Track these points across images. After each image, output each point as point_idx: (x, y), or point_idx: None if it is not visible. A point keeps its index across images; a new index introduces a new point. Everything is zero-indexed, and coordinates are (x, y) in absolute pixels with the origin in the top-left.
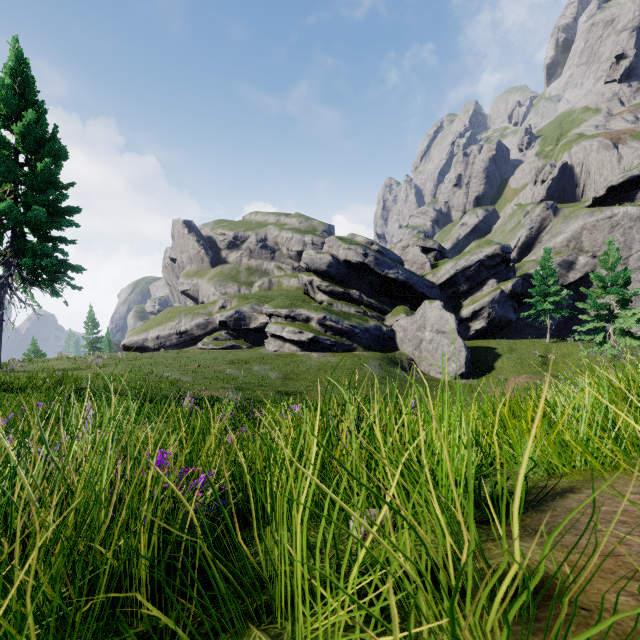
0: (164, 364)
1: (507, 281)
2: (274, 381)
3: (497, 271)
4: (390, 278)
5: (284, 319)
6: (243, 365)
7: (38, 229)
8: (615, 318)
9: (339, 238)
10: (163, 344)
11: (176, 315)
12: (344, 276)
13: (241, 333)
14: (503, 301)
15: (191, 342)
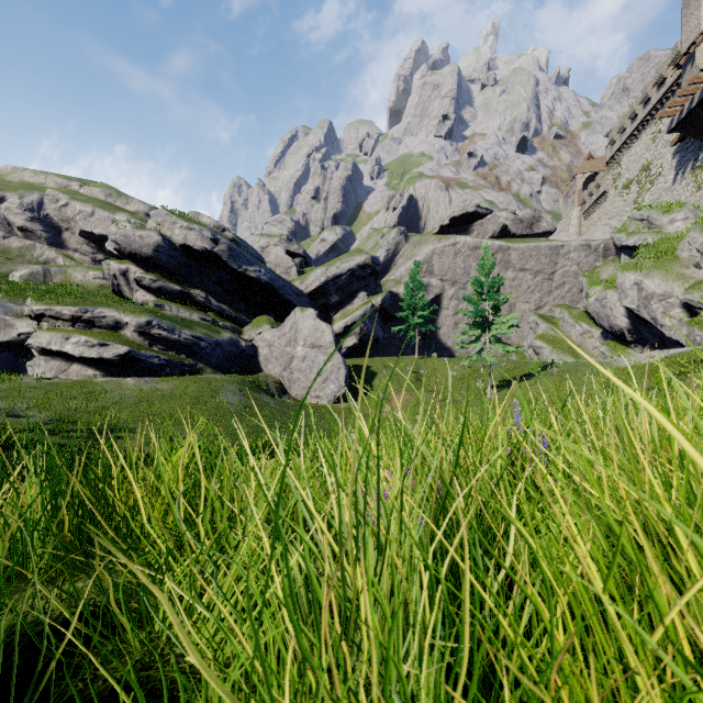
0: None
1: (377, 295)
2: (32, 429)
3: (367, 283)
4: (250, 277)
5: (69, 323)
6: None
7: None
8: (489, 326)
9: (174, 213)
10: None
11: None
12: (182, 268)
13: None
14: (374, 316)
15: None
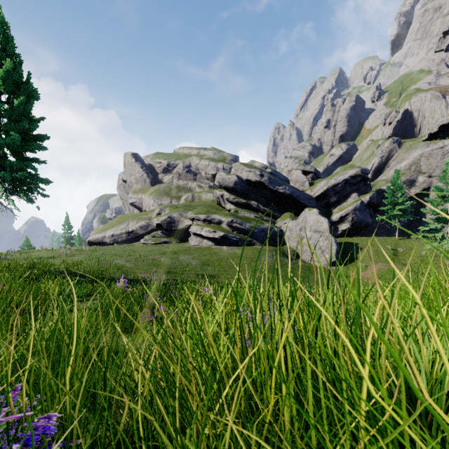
0: (115, 254)
1: (365, 194)
2: (195, 267)
3: (358, 187)
4: (280, 192)
5: (203, 222)
6: (172, 255)
7: (16, 151)
8: None
9: (242, 164)
10: (116, 240)
11: (126, 219)
12: (246, 191)
13: (172, 232)
14: (363, 209)
15: (136, 239)
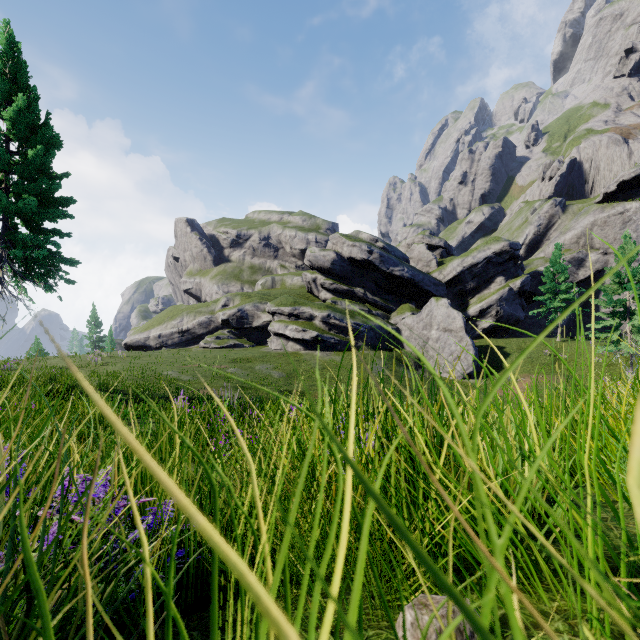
0: (164, 363)
1: (515, 278)
2: (277, 380)
3: (505, 268)
4: (395, 275)
5: (287, 317)
6: (245, 364)
7: (30, 220)
8: (632, 315)
9: (343, 235)
10: (165, 343)
11: (178, 314)
12: (348, 274)
13: (244, 332)
14: (511, 299)
15: (193, 341)
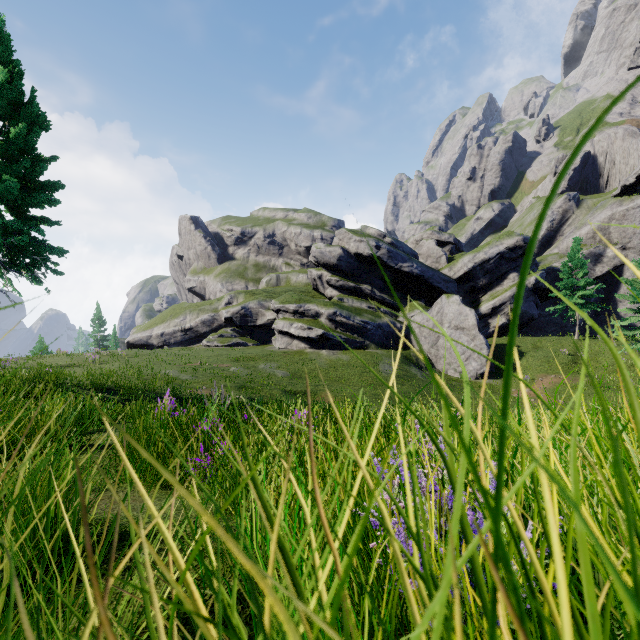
0: (164, 361)
1: (530, 275)
2: (281, 380)
3: (519, 264)
4: (404, 272)
5: (292, 315)
6: (248, 363)
7: (14, 206)
8: None
9: (350, 230)
10: (167, 341)
11: (181, 312)
12: (355, 270)
13: (247, 330)
14: (525, 296)
15: (196, 339)
